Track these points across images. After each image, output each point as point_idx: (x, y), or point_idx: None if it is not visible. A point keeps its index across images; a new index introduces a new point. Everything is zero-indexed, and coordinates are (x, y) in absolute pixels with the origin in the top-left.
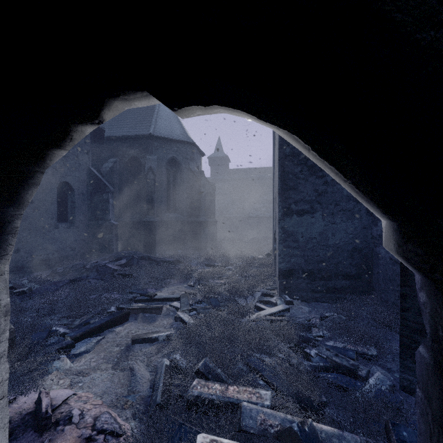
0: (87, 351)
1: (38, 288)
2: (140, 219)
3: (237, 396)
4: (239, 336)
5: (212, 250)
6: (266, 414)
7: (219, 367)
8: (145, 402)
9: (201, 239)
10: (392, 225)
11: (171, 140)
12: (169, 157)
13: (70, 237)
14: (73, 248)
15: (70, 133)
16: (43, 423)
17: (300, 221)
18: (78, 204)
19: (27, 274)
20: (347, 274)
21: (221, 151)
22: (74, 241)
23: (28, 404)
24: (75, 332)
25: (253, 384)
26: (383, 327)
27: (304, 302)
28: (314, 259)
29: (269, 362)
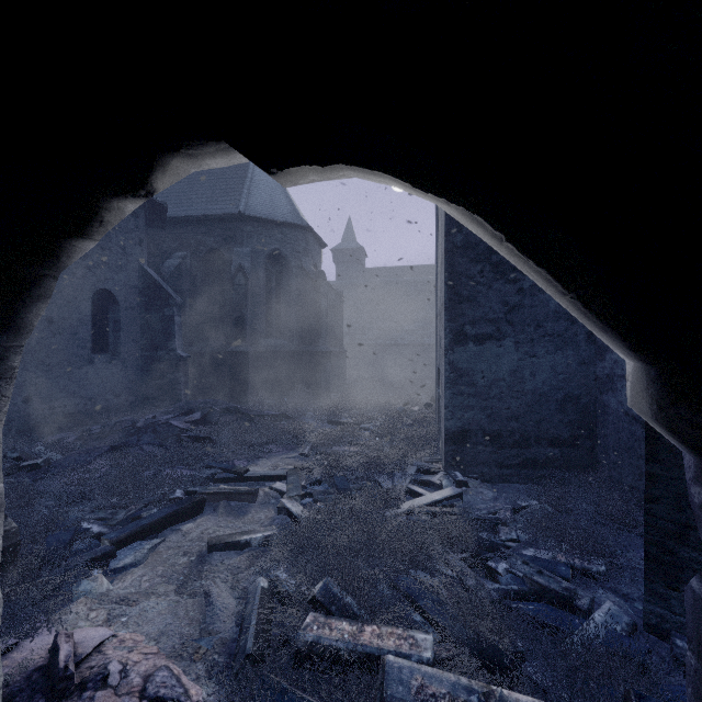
0: (136, 564)
1: (60, 459)
2: (223, 348)
3: (378, 644)
4: (382, 541)
5: (338, 397)
6: (425, 677)
7: (348, 592)
8: (227, 650)
9: (320, 379)
10: (645, 370)
11: (273, 222)
12: (270, 249)
13: (112, 376)
14: (116, 395)
15: (100, 212)
16: (61, 686)
17: (480, 353)
18: (125, 325)
19: (43, 436)
20: (556, 438)
21: (352, 239)
22: (118, 384)
23: (38, 653)
24: (116, 532)
25: (404, 621)
26: (614, 524)
27: (486, 483)
28: (502, 413)
29: (430, 583)
